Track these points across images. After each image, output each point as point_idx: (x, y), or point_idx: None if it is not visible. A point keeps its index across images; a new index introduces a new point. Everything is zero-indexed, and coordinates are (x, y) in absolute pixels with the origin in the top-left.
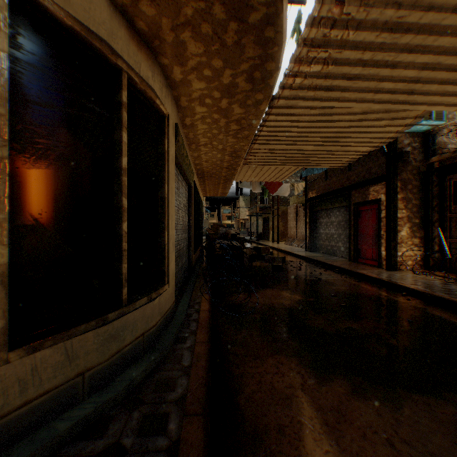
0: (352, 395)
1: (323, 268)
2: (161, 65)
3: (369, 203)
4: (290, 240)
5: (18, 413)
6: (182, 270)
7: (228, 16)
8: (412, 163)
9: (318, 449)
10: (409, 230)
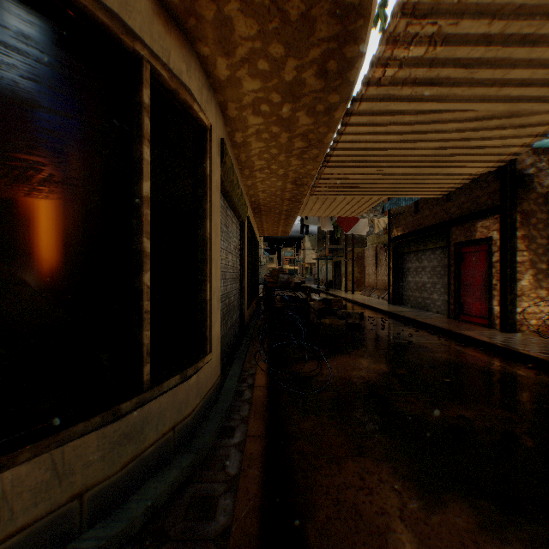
0: (479, 534)
1: (413, 326)
2: (200, 56)
3: (476, 243)
4: (369, 290)
5: None
6: (232, 330)
7: None
8: (536, 189)
9: None
10: (532, 279)
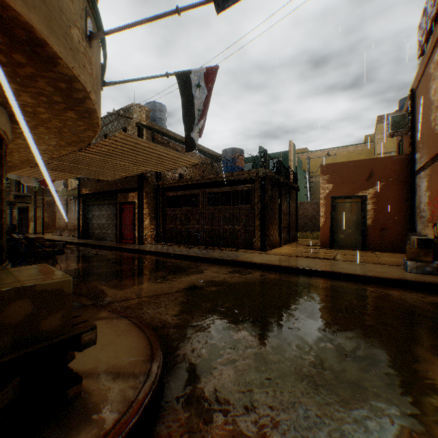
0: (120, 281)
1: (98, 248)
2: (14, 126)
3: (129, 204)
4: (61, 231)
5: None
6: None
7: (70, 131)
8: (151, 183)
9: (110, 291)
10: (150, 221)
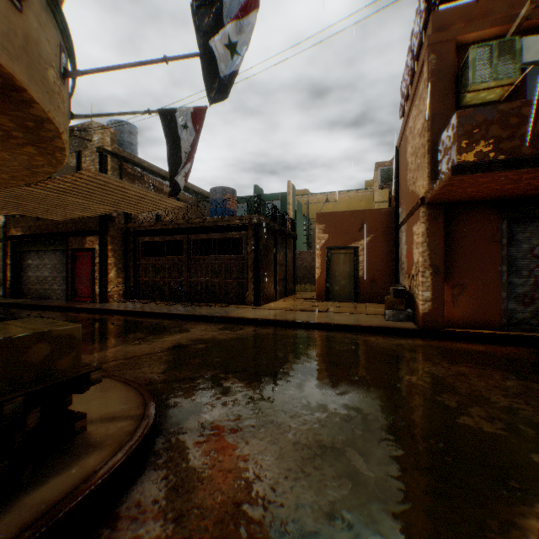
0: (87, 346)
1: (41, 310)
2: None
3: (87, 251)
4: None
5: None
6: None
7: (23, 165)
8: (119, 224)
9: None
10: (117, 273)
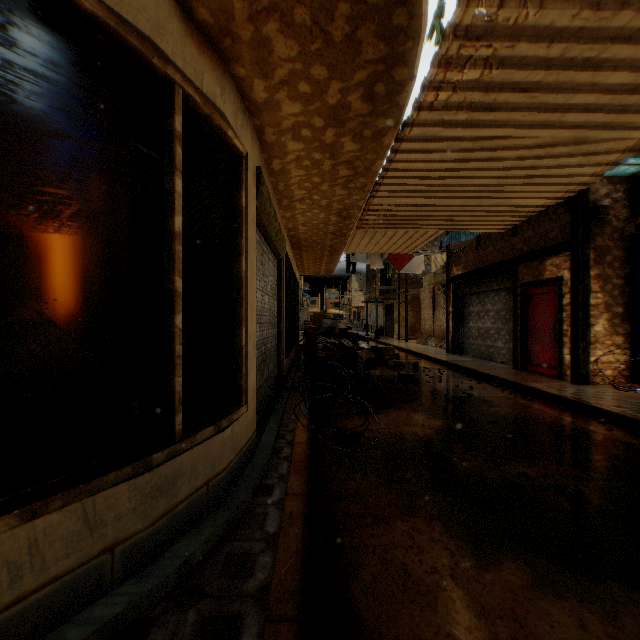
0: (534, 591)
1: (474, 378)
2: (235, 78)
3: (544, 284)
4: (425, 338)
5: (7, 616)
6: (269, 381)
7: None
8: (612, 222)
9: None
10: (607, 324)
